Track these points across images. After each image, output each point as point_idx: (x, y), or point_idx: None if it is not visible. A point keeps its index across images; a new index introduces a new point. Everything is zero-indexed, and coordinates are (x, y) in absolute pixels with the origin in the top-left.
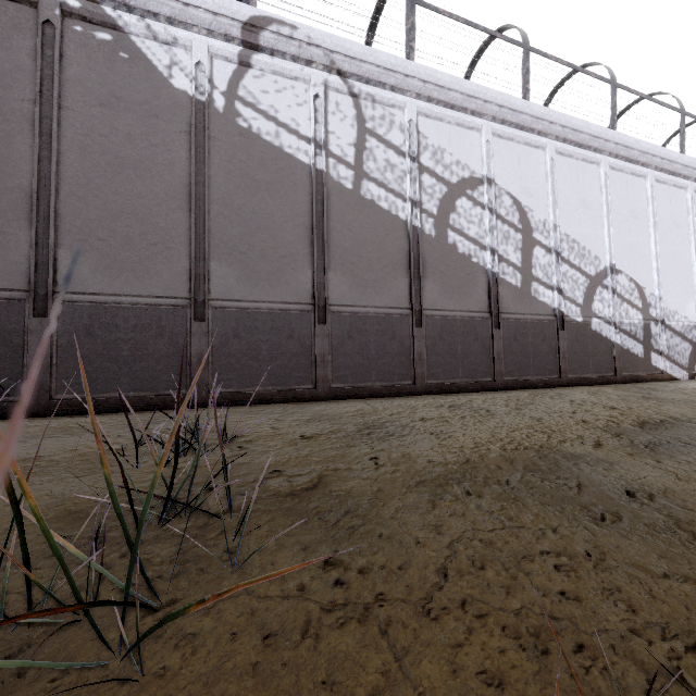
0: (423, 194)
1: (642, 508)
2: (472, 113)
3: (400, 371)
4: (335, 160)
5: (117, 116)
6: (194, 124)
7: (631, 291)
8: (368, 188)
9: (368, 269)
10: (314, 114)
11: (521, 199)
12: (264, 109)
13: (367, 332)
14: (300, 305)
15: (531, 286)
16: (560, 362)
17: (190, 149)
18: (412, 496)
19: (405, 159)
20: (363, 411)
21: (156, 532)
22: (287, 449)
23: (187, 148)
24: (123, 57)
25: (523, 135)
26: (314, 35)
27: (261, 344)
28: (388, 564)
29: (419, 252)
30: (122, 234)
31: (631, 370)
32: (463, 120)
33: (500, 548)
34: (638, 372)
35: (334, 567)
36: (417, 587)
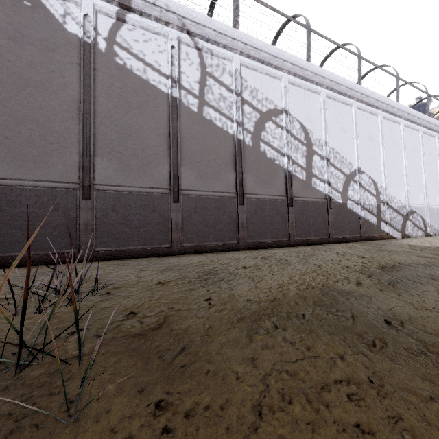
0: (244, 118)
1: (398, 334)
2: (275, 67)
3: (229, 234)
4: (185, 91)
5: (22, 48)
6: (82, 58)
7: (369, 185)
8: (208, 112)
9: (208, 166)
10: (171, 59)
11: (305, 125)
12: (135, 52)
13: (207, 208)
14: (161, 189)
15: (311, 180)
16: (329, 228)
17: (80, 76)
18: (234, 332)
19: (232, 94)
20: (204, 262)
21: (7, 382)
22: (144, 294)
23: (77, 75)
24: (27, 4)
25: (307, 84)
26: (171, 4)
27: (132, 216)
28: (212, 404)
29: (241, 156)
30: (25, 135)
31: (370, 232)
32: (270, 71)
33: (303, 379)
34: (374, 234)
35: (163, 411)
36: (235, 430)
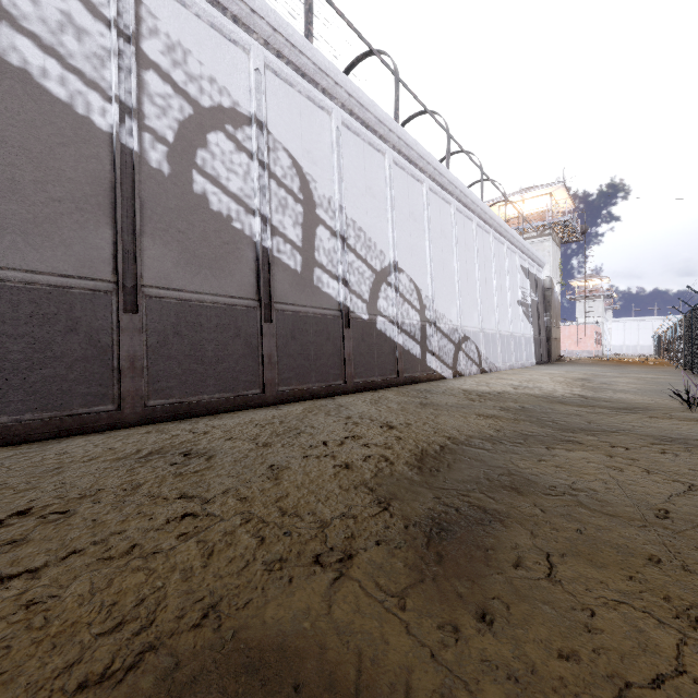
0: (147, 101)
1: None
2: (235, 20)
3: (88, 389)
4: None
5: None
6: None
7: (411, 292)
8: (13, 43)
9: (8, 195)
10: None
11: (303, 163)
12: None
13: None
14: None
15: (314, 273)
16: (346, 365)
17: None
18: None
19: (109, 30)
20: None
21: None
22: None
23: None
24: None
25: (305, 85)
26: None
27: None
28: None
29: (134, 191)
30: None
31: (411, 371)
32: (221, 22)
33: None
34: (417, 373)
35: None
36: None
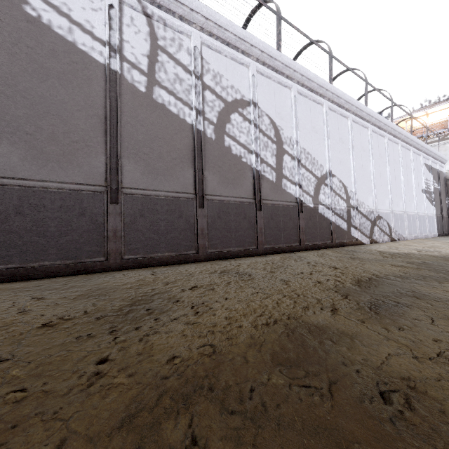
0: (206, 105)
1: (410, 437)
2: (242, 52)
3: (186, 243)
4: (129, 65)
5: None
6: None
7: (340, 189)
8: (159, 94)
9: (159, 159)
10: (109, 21)
11: (276, 120)
12: (56, 4)
13: (157, 211)
14: (93, 186)
15: (282, 181)
16: (300, 234)
17: None
18: None
19: (191, 76)
20: (143, 281)
21: None
22: None
23: None
24: None
25: (277, 76)
26: None
27: (49, 221)
28: None
29: (202, 150)
30: None
31: (340, 238)
32: (236, 56)
33: None
34: (344, 240)
35: None
36: None
